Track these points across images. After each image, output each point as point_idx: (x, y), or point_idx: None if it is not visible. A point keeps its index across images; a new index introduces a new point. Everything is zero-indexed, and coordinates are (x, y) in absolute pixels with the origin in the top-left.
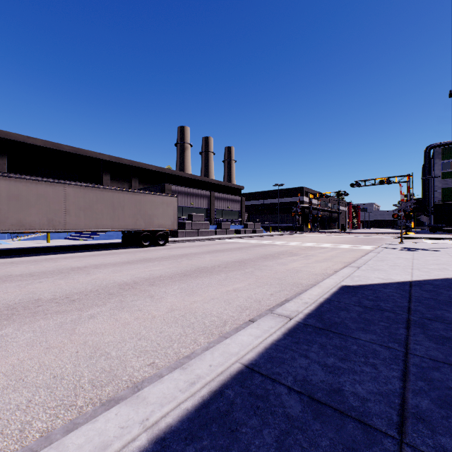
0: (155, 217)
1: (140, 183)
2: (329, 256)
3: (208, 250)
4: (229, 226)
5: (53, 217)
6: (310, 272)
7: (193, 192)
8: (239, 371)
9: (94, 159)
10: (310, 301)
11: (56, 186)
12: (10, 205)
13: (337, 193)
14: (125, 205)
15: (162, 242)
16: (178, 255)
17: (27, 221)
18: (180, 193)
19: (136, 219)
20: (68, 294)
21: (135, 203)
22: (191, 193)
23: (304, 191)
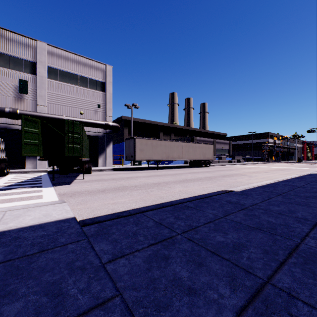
0: (206, 154)
1: (174, 135)
2: (300, 171)
3: (235, 168)
4: (225, 158)
5: (179, 155)
6: (295, 173)
7: (205, 140)
8: (298, 176)
9: (156, 125)
10: (304, 174)
11: (180, 143)
12: (170, 151)
13: (295, 136)
14: (197, 149)
15: (208, 165)
16: (228, 169)
17: (174, 156)
18: (199, 141)
19: (200, 155)
20: (230, 174)
21: (200, 148)
22: (204, 140)
23: (269, 135)
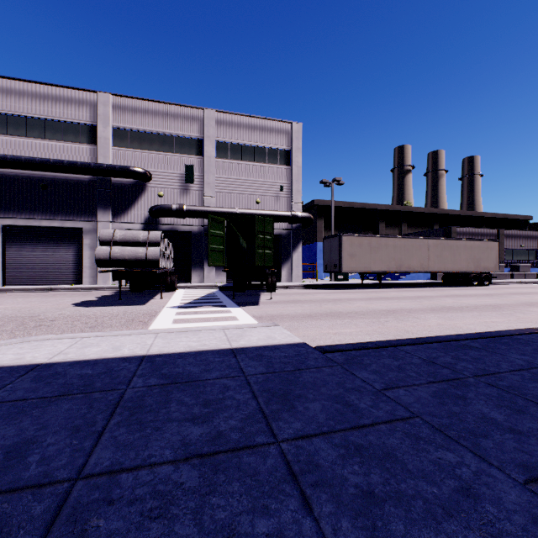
0: (480, 260)
1: (408, 226)
2: None
3: None
4: (529, 268)
5: (422, 262)
6: None
7: (478, 232)
8: None
9: (372, 210)
10: None
11: (423, 241)
12: (404, 256)
13: None
14: (460, 252)
15: (485, 283)
16: None
17: (411, 265)
18: (464, 235)
19: (467, 263)
20: None
21: (467, 250)
22: (475, 233)
23: None
